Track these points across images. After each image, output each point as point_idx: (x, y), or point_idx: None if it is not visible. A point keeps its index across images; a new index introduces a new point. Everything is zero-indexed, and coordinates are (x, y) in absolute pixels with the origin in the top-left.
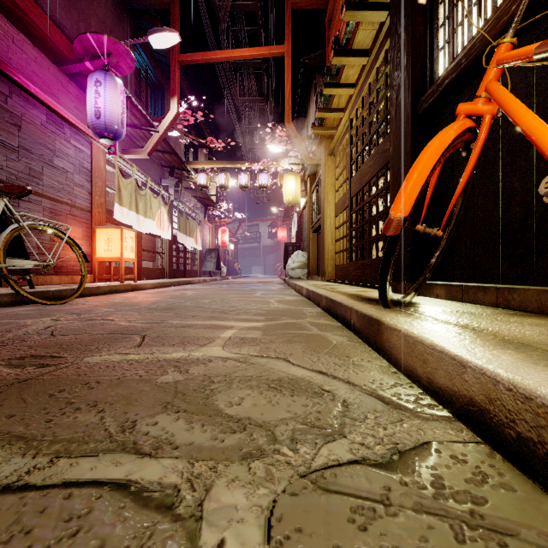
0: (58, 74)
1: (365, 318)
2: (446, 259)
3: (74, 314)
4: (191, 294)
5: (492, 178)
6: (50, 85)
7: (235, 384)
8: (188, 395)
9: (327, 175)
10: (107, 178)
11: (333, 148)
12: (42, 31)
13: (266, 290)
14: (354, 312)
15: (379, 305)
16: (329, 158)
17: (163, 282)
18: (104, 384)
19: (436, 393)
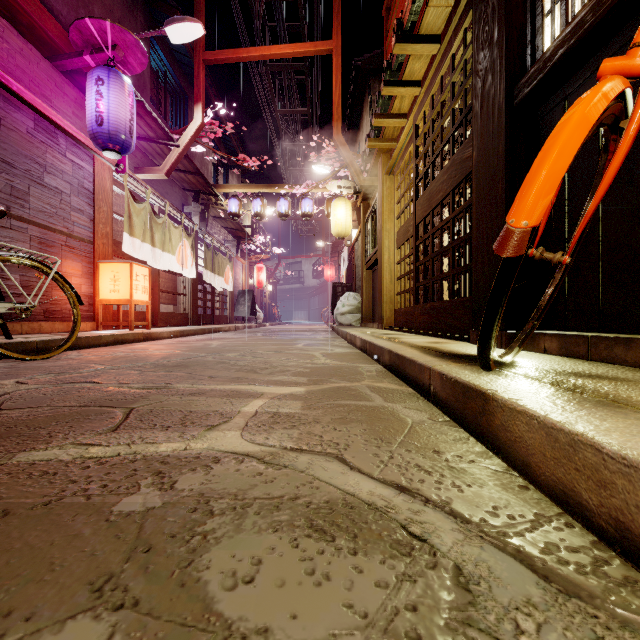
0: (51, 72)
1: (456, 385)
2: (554, 299)
3: (52, 374)
4: (216, 345)
5: (632, 183)
6: (41, 84)
7: (251, 517)
8: (157, 549)
9: (385, 199)
10: (115, 202)
11: (393, 165)
12: (29, 15)
13: (310, 340)
14: (437, 375)
15: (472, 364)
16: (387, 178)
17: (185, 330)
18: (13, 517)
19: (639, 555)
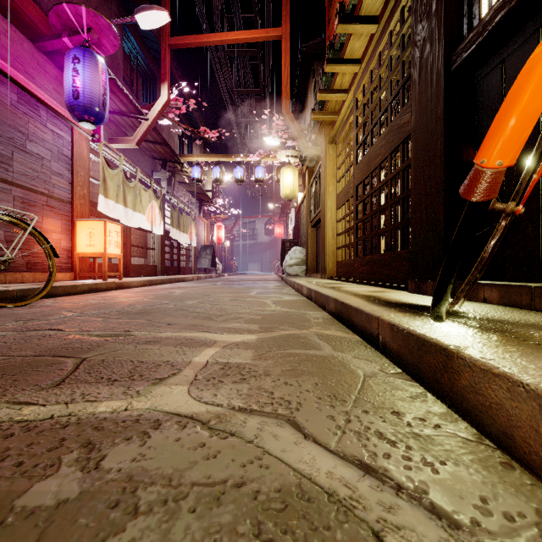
0: (34, 52)
1: (409, 338)
2: None
3: (21, 321)
4: (179, 293)
5: None
6: (24, 62)
7: (183, 517)
8: None
9: (328, 165)
10: (92, 168)
11: (334, 135)
12: (13, 1)
13: (262, 288)
14: (386, 325)
15: (420, 315)
16: (329, 147)
17: (153, 280)
18: None
19: None
